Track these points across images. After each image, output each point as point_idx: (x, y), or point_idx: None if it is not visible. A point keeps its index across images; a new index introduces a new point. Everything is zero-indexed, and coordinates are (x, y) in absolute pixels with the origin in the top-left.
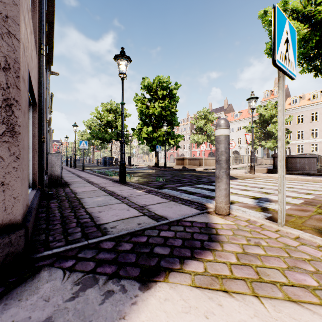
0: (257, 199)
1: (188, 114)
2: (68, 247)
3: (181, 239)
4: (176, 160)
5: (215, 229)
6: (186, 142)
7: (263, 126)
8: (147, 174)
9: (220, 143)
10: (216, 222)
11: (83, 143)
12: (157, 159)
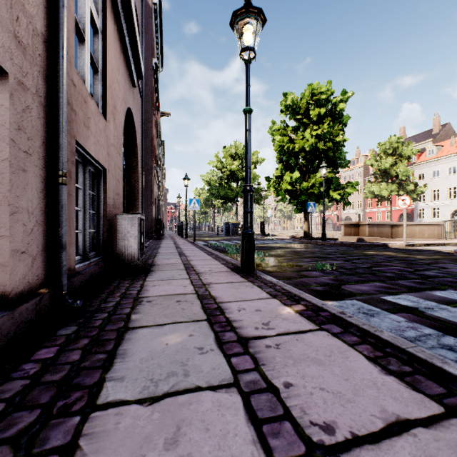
0: None
1: (359, 152)
2: None
3: None
4: (343, 227)
5: None
6: (355, 198)
7: None
8: (292, 252)
9: None
10: None
11: (194, 201)
12: (308, 225)
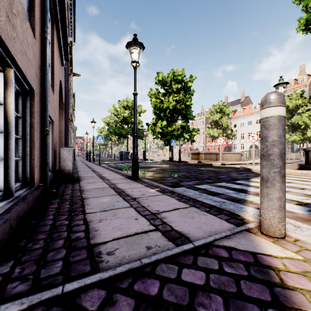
0: (306, 206)
1: (203, 109)
2: (27, 300)
3: (220, 294)
4: (191, 155)
5: (275, 270)
6: (200, 137)
7: (286, 117)
8: (161, 169)
9: (269, 128)
10: (270, 253)
11: (100, 138)
12: (172, 153)
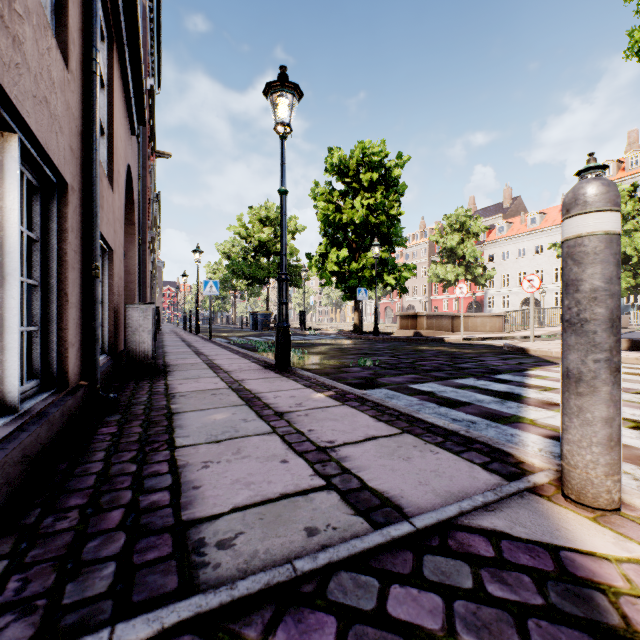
0: None
1: (424, 224)
2: None
3: None
4: (399, 319)
5: (606, 593)
6: (419, 281)
7: None
8: (337, 348)
9: (585, 261)
10: (590, 548)
11: (211, 284)
12: (359, 316)
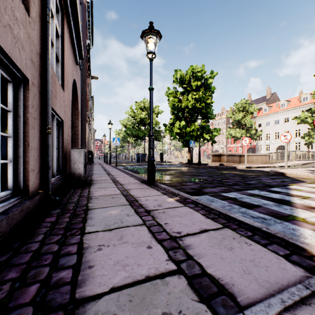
0: None
1: (223, 108)
2: None
3: None
4: (211, 157)
5: None
6: (221, 138)
7: None
8: (179, 172)
9: None
10: None
11: (116, 139)
12: (190, 155)
